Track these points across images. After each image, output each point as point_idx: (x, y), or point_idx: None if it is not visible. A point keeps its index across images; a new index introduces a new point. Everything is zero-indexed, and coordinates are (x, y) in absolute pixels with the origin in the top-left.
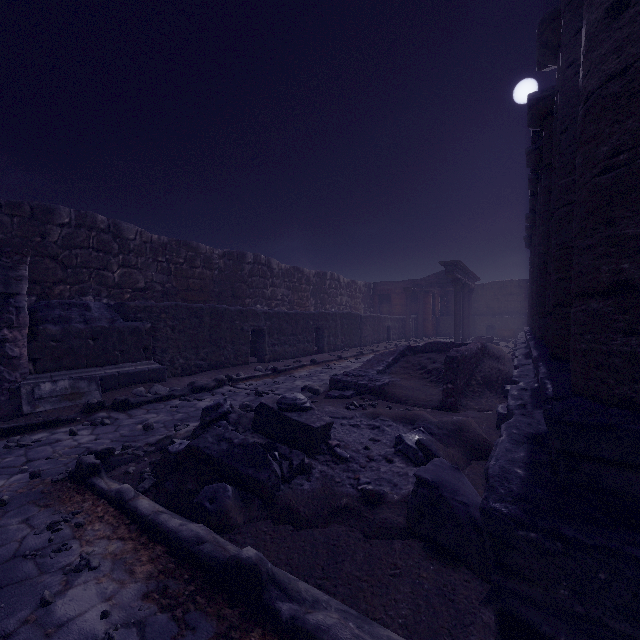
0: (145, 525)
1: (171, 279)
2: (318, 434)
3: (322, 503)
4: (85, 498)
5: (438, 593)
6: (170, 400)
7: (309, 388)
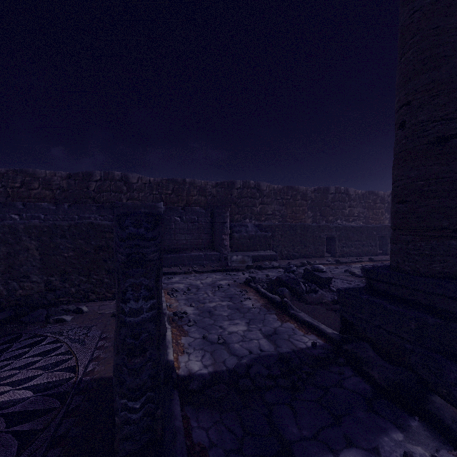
0: (262, 294)
1: (283, 208)
2: (323, 280)
3: (317, 300)
4: (248, 288)
5: (339, 322)
6: (278, 269)
7: (349, 271)
